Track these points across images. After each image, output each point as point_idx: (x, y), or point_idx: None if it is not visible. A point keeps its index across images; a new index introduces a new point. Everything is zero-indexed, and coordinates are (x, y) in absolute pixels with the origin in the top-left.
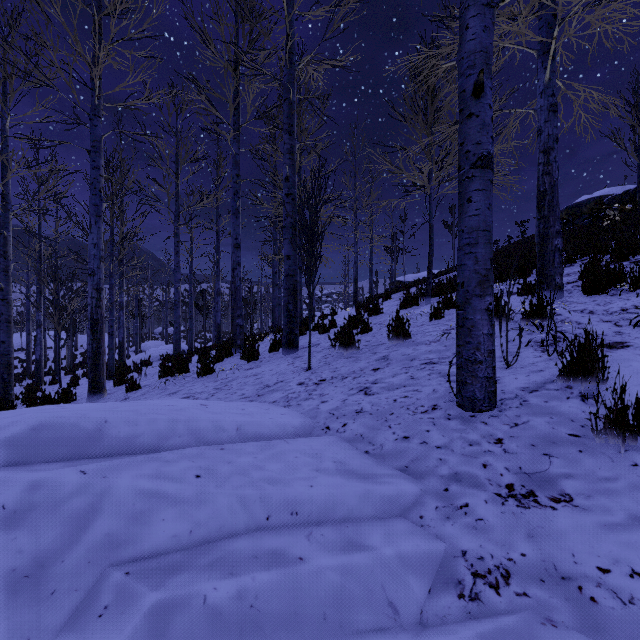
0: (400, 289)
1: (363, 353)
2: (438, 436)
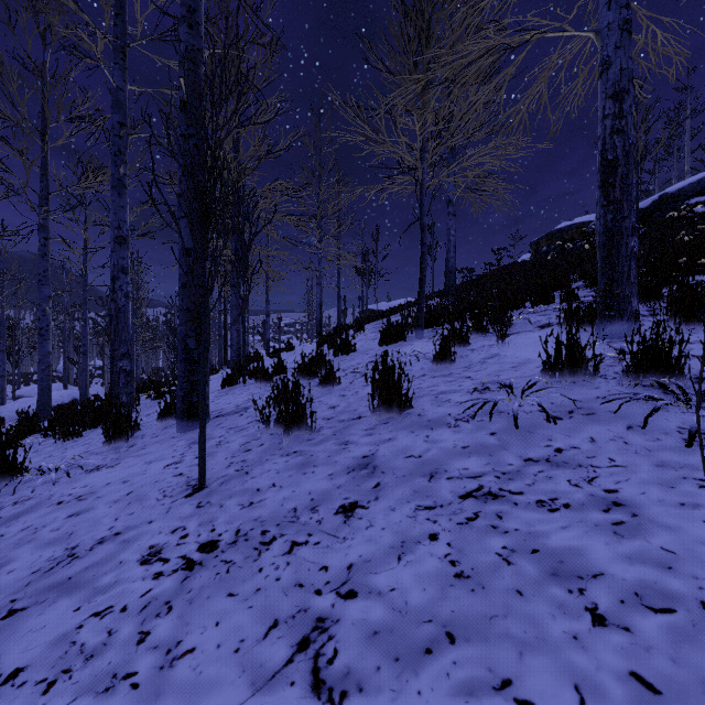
0: (374, 318)
1: (321, 442)
2: None
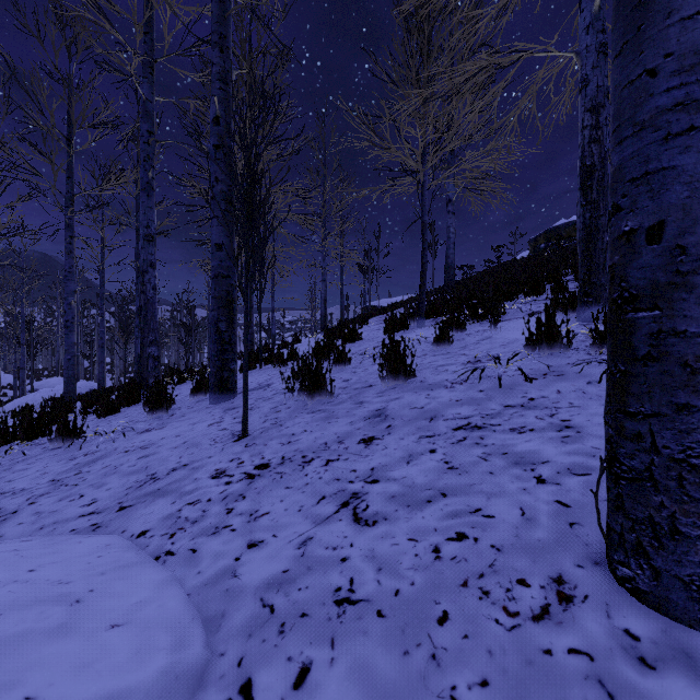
0: (376, 313)
1: (340, 403)
2: None
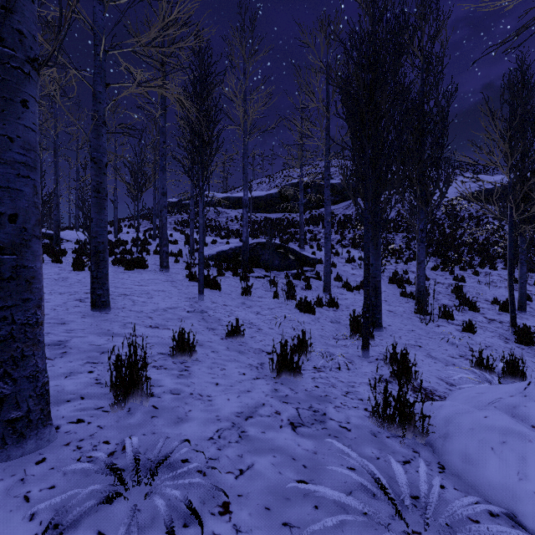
0: None
1: None
2: None
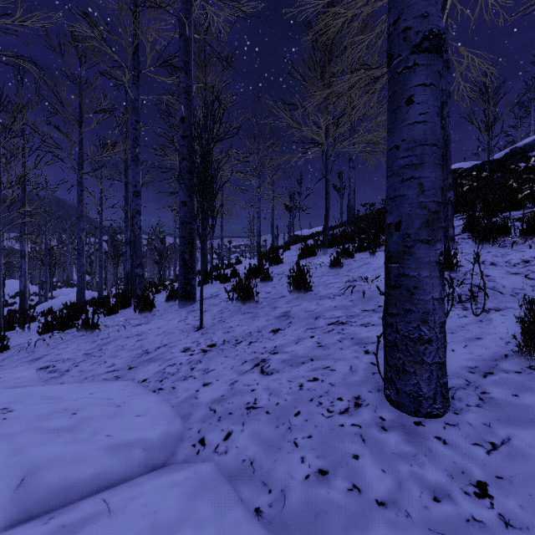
0: (297, 241)
1: (262, 308)
2: (375, 471)
